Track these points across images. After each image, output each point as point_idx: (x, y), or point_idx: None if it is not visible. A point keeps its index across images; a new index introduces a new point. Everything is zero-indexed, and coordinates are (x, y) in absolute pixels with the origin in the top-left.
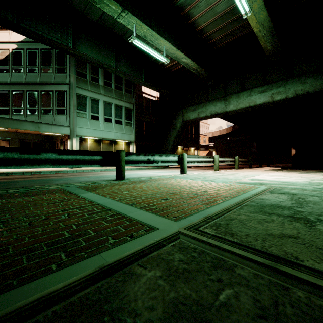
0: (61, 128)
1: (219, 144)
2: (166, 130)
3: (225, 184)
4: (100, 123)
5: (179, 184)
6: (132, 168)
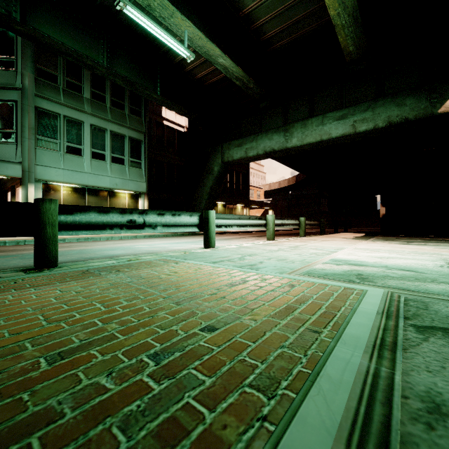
0: (5, 165)
1: (279, 200)
2: (199, 177)
3: (279, 283)
4: (84, 161)
5: (162, 286)
6: (138, 236)
